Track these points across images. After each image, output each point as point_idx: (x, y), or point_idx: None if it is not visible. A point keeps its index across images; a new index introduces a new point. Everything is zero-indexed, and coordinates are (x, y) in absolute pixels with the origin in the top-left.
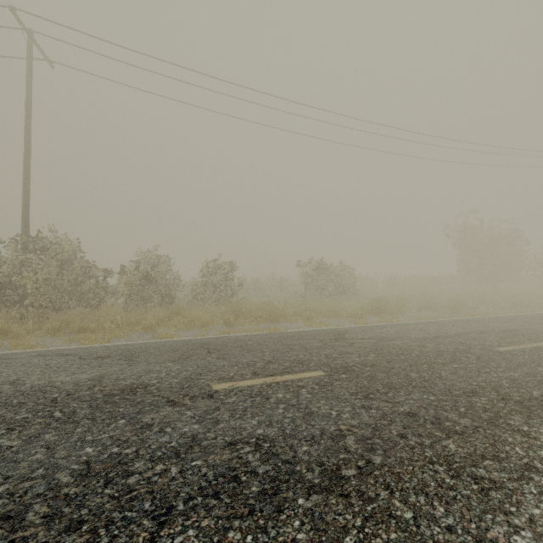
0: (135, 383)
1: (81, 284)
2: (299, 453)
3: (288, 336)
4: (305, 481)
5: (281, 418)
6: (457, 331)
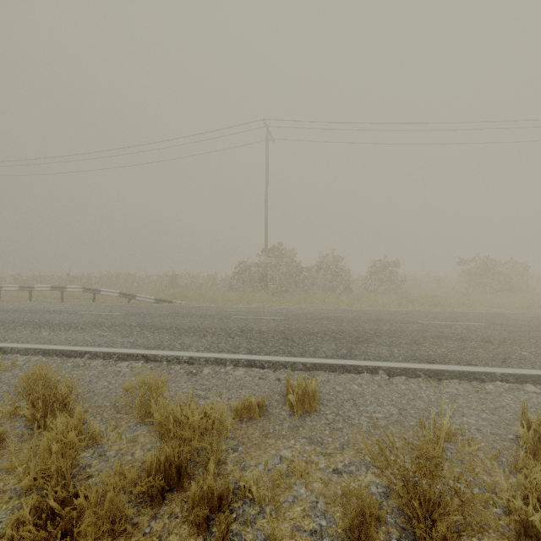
0: (378, 318)
1: (297, 277)
2: (471, 336)
3: (454, 312)
4: (475, 340)
5: (460, 331)
6: None
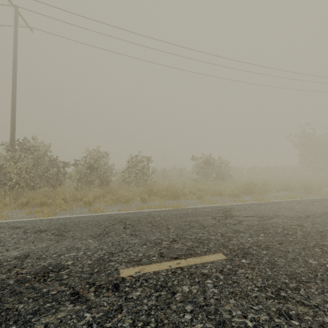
0: (52, 264)
1: (48, 172)
2: None
3: (187, 212)
4: None
5: None
6: (321, 210)
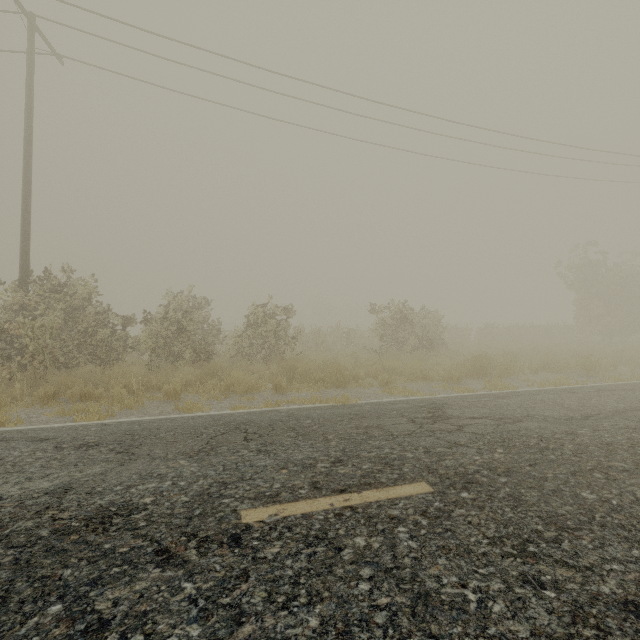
0: (115, 502)
1: (93, 336)
2: None
3: (362, 411)
4: None
5: (367, 611)
6: (612, 406)
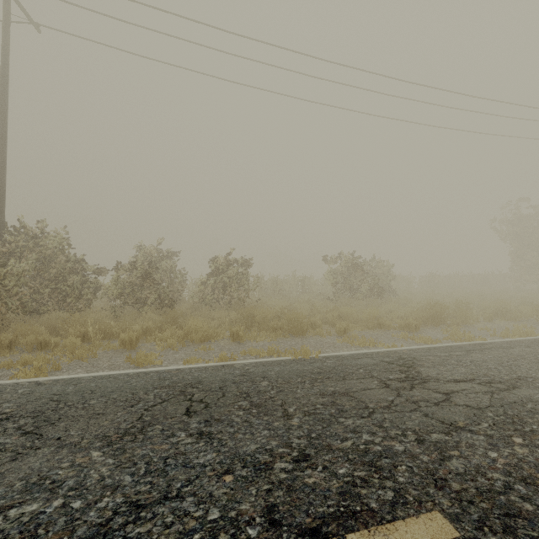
0: None
1: (62, 283)
2: None
3: (324, 369)
4: None
5: None
6: None
